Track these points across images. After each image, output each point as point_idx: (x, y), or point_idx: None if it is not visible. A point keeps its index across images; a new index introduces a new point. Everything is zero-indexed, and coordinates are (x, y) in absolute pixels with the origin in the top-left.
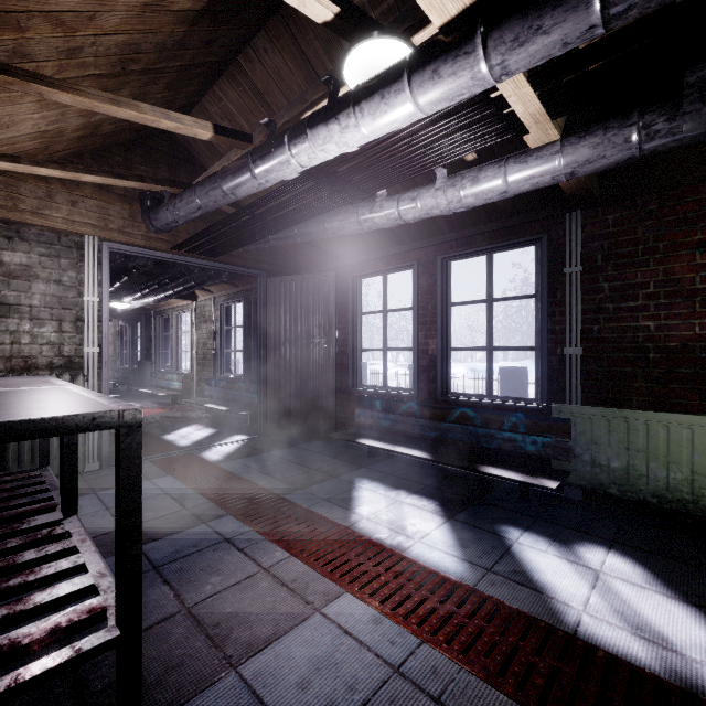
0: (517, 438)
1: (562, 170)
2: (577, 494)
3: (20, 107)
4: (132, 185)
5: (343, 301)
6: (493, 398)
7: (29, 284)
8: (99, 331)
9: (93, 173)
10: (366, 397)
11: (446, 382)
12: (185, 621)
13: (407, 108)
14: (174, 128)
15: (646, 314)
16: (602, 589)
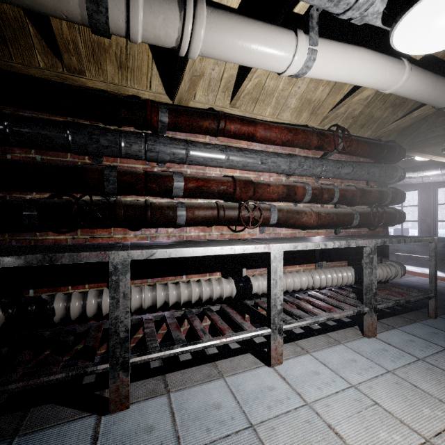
0: None
1: None
2: None
3: None
4: None
5: None
6: None
7: None
8: None
9: None
10: None
11: (435, 233)
12: None
13: (439, 173)
14: None
15: None
16: None
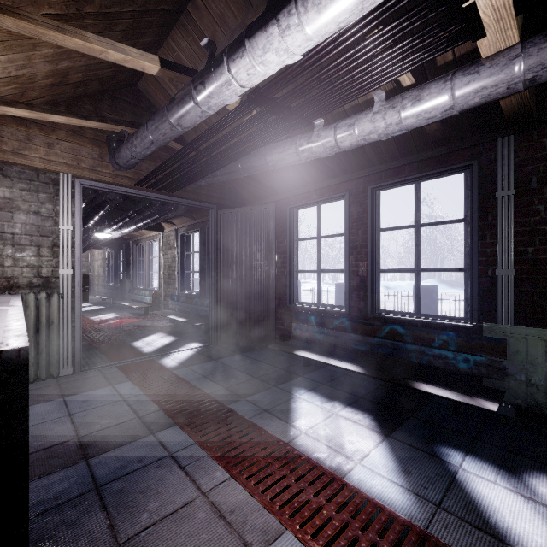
0: (448, 355)
1: (521, 76)
2: (510, 412)
3: None
4: (96, 126)
5: (282, 229)
6: (421, 316)
7: (11, 214)
8: (73, 255)
9: (58, 113)
10: (302, 313)
11: (375, 300)
12: None
13: None
14: (122, 60)
15: None
16: None
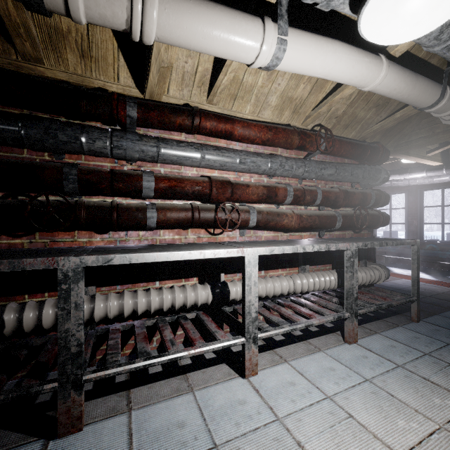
0: None
1: None
2: None
3: None
4: None
5: None
6: (444, 241)
7: None
8: None
9: None
10: None
11: (421, 236)
12: None
13: (424, 176)
14: None
15: None
16: None
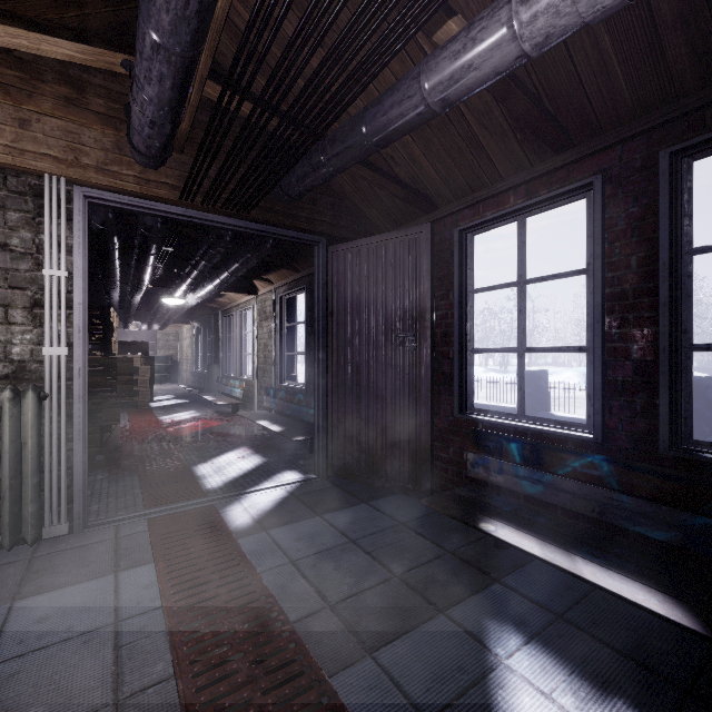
0: None
1: None
2: None
3: None
4: (72, 55)
5: (443, 273)
6: None
7: None
8: (70, 322)
9: None
10: (489, 434)
11: (679, 417)
12: None
13: None
14: None
15: None
16: None
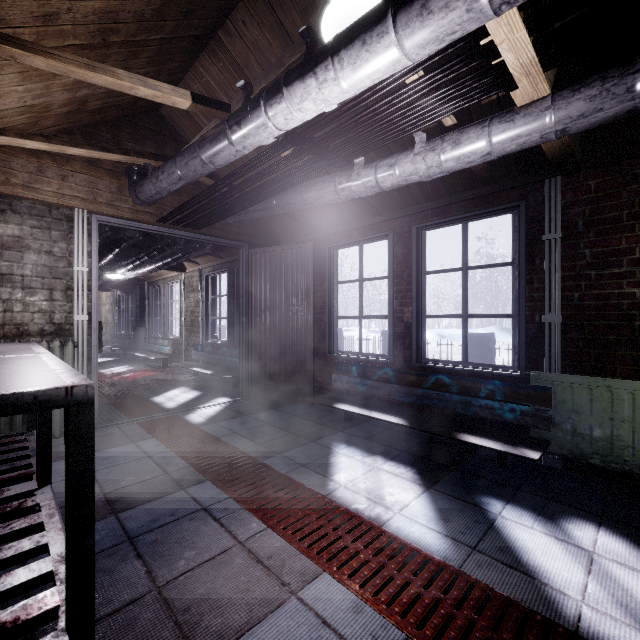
0: (495, 405)
1: (552, 127)
2: (557, 463)
3: (2, 78)
4: (117, 159)
5: (320, 271)
6: (469, 365)
7: (21, 254)
8: (89, 299)
9: (78, 146)
10: (343, 363)
11: (421, 348)
12: (155, 604)
13: (391, 54)
14: (152, 96)
15: (632, 281)
16: (599, 574)
